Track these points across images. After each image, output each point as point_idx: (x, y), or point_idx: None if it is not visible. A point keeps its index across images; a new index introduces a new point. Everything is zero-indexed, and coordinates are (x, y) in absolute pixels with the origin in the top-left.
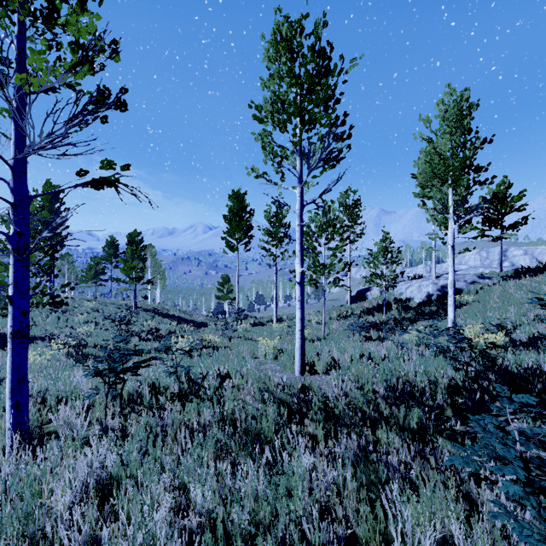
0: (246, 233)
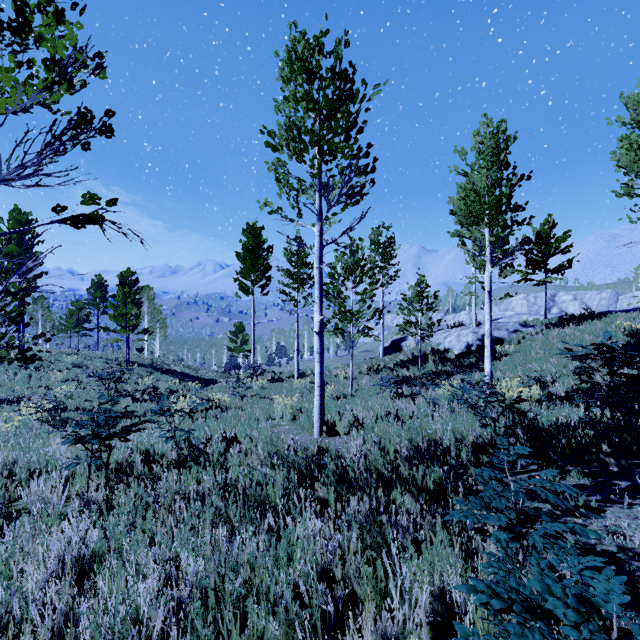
0: (263, 273)
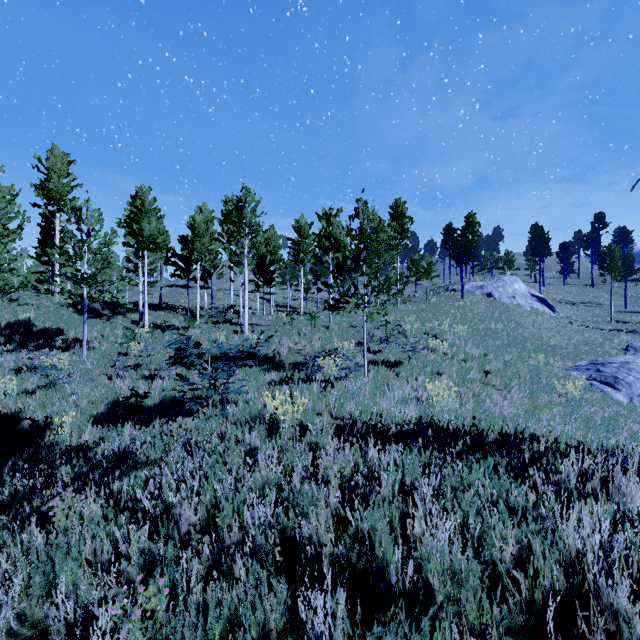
0: None
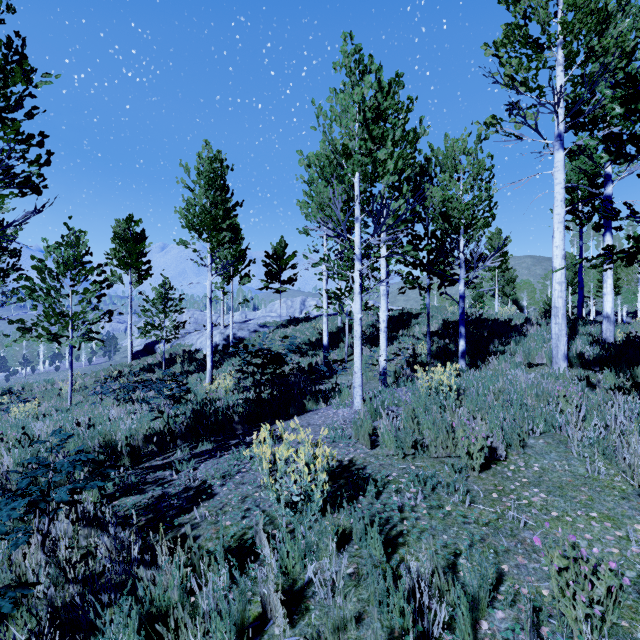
0: None
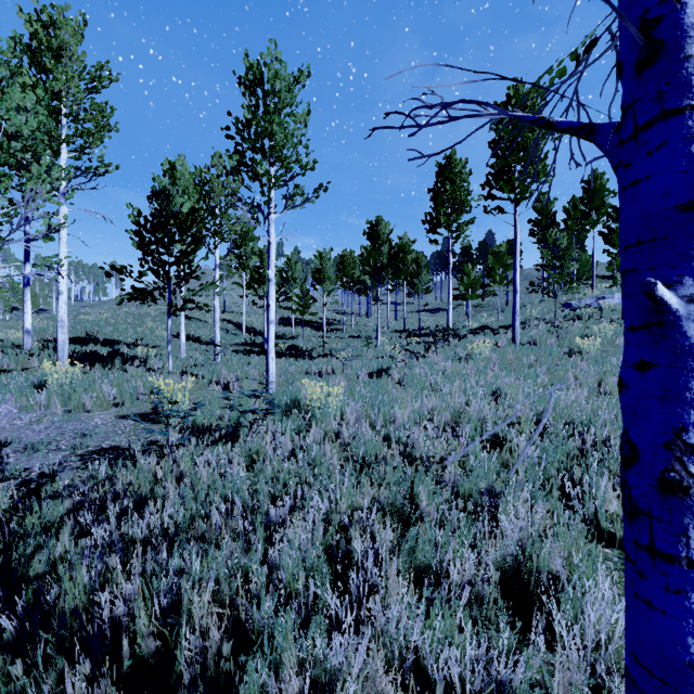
0: None
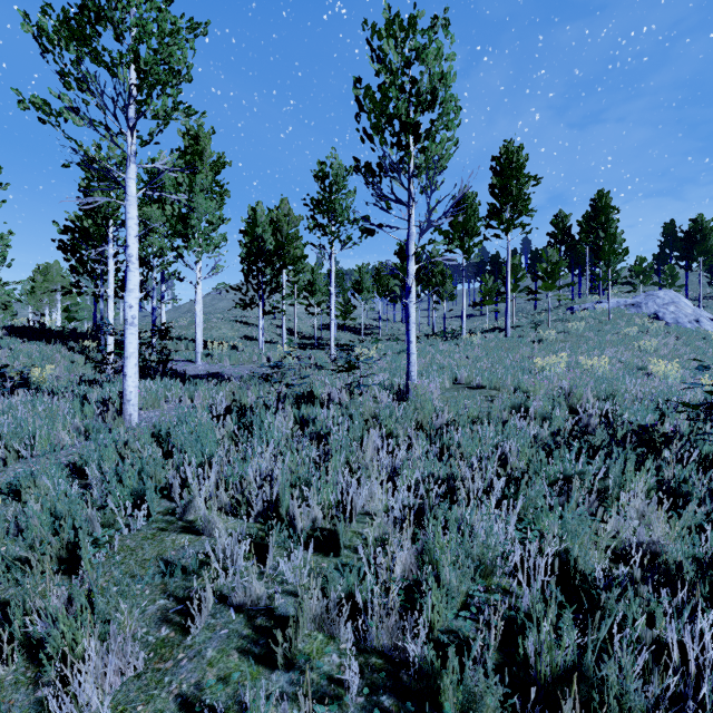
0: None
